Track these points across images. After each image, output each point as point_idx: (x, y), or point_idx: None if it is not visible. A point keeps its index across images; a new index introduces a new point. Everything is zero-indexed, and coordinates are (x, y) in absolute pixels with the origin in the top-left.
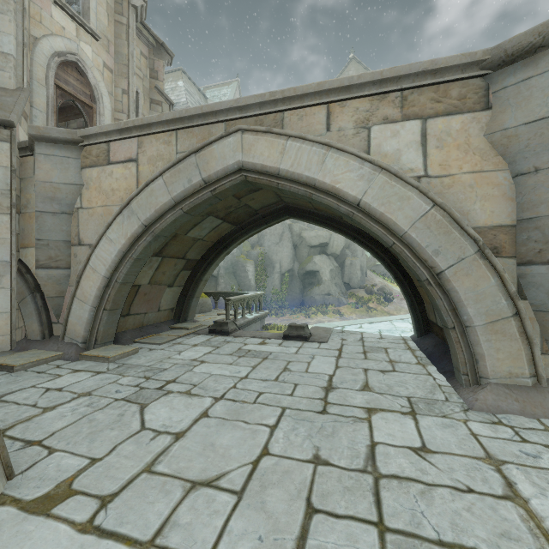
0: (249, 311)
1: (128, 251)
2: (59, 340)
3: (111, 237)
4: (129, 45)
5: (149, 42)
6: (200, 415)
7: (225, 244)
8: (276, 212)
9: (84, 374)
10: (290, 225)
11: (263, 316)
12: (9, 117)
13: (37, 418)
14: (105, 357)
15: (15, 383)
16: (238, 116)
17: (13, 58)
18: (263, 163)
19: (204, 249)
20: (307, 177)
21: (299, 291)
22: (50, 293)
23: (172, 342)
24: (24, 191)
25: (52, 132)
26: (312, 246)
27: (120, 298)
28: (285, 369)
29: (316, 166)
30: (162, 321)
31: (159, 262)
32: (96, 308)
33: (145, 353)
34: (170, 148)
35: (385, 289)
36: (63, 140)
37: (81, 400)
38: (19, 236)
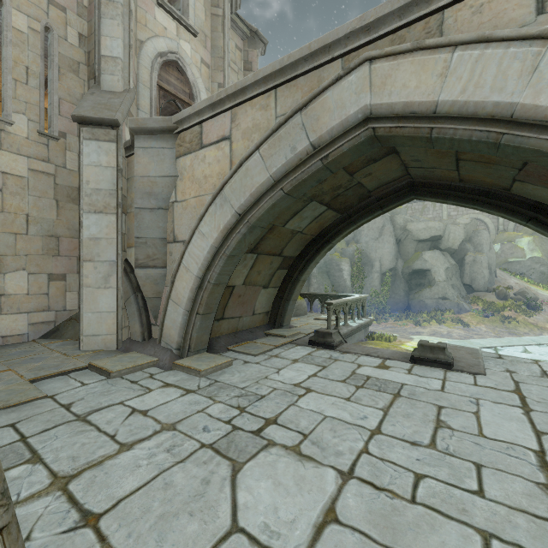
0: (351, 317)
1: (220, 247)
2: (156, 344)
3: (204, 230)
4: (225, 35)
5: (243, 33)
6: (323, 515)
7: (327, 238)
8: (396, 192)
9: (173, 391)
10: (392, 217)
11: (368, 324)
12: (114, 116)
13: (109, 461)
14: (197, 370)
15: (107, 394)
16: (364, 40)
17: (121, 61)
18: (407, 99)
19: (303, 244)
20: (495, 105)
21: (404, 293)
22: (148, 294)
23: (268, 354)
24: (129, 191)
25: (149, 122)
26: (420, 240)
27: (213, 300)
28: (438, 422)
29: (516, 81)
30: (257, 325)
31: (254, 259)
32: (189, 312)
33: (239, 367)
34: (267, 114)
35: (527, 293)
36: (159, 129)
37: (162, 436)
38: (125, 236)
